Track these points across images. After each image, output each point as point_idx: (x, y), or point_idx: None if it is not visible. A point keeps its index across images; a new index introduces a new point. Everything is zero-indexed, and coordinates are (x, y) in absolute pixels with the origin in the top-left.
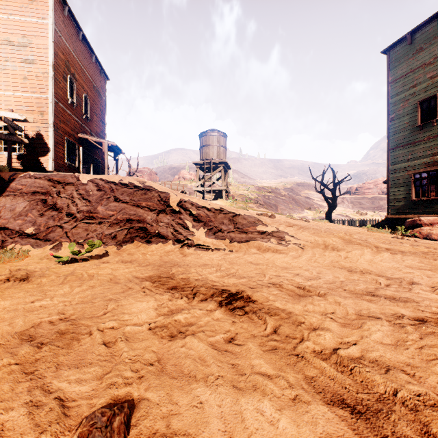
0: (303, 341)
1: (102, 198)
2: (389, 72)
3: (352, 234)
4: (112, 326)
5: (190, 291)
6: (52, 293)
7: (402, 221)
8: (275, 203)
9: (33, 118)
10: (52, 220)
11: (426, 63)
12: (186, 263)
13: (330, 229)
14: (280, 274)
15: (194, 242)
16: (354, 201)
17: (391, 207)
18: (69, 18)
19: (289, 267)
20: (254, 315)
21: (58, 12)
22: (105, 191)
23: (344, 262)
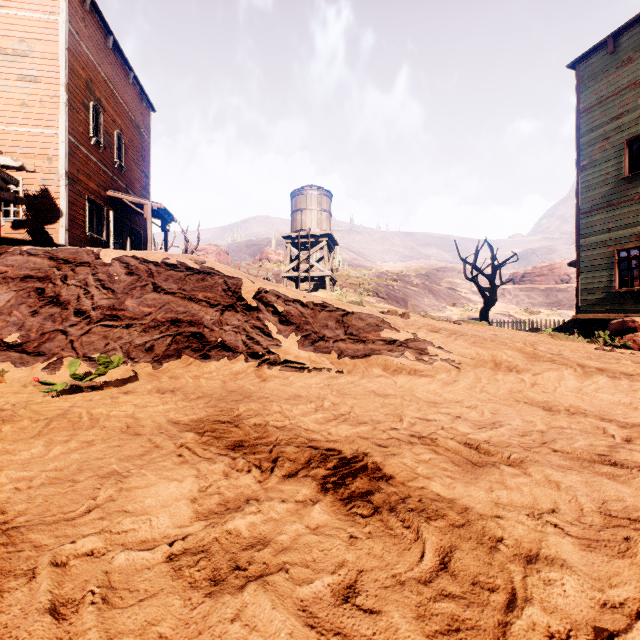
0: (520, 607)
1: (134, 287)
2: (580, 96)
3: (535, 344)
4: (90, 550)
5: (267, 453)
6: (6, 458)
7: (600, 323)
8: (403, 297)
9: (34, 164)
10: (51, 321)
11: (637, 82)
12: (265, 393)
13: (497, 336)
14: (427, 415)
15: (280, 357)
16: (519, 294)
17: (583, 302)
18: (92, 15)
19: (440, 401)
20: (393, 516)
21: (75, 4)
22: (138, 276)
23: (533, 392)
